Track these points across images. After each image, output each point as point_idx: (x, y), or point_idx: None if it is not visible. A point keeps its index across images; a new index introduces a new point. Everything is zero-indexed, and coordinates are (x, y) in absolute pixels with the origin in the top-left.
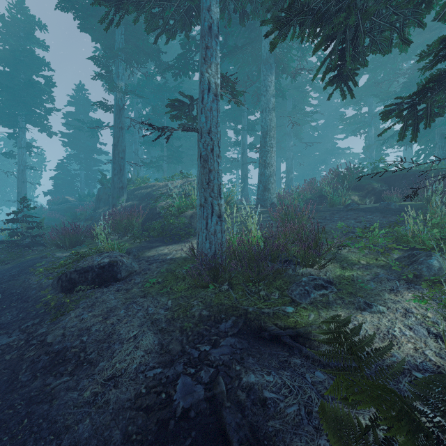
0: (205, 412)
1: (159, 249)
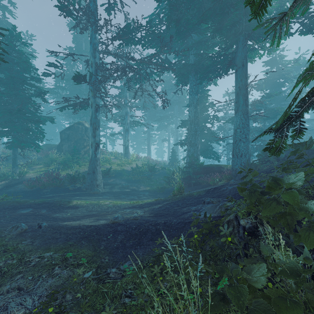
0: None
1: None
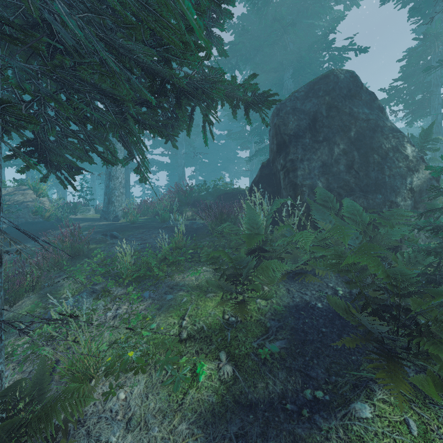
0: None
1: None
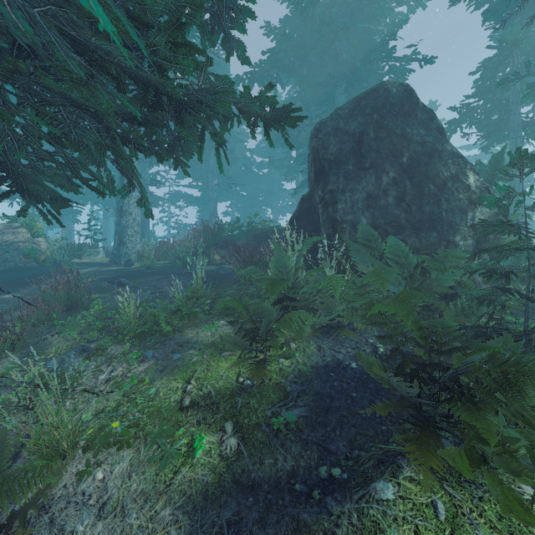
0: None
1: None
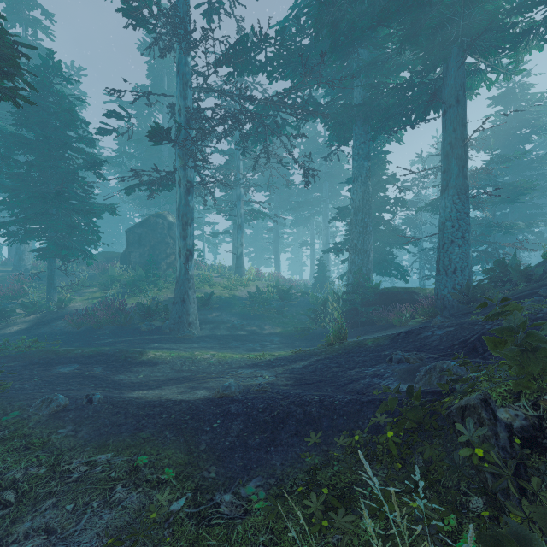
0: None
1: None
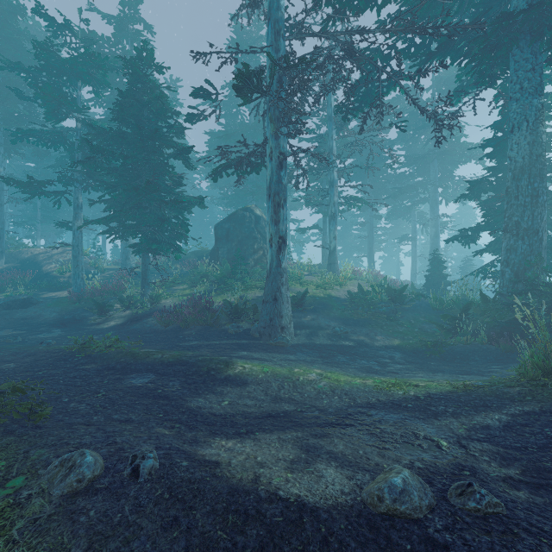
0: (72, 318)
1: (50, 294)
